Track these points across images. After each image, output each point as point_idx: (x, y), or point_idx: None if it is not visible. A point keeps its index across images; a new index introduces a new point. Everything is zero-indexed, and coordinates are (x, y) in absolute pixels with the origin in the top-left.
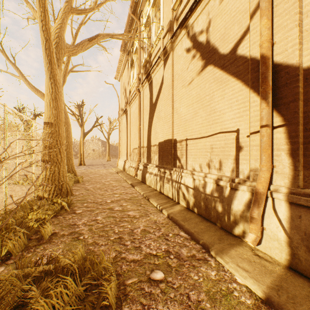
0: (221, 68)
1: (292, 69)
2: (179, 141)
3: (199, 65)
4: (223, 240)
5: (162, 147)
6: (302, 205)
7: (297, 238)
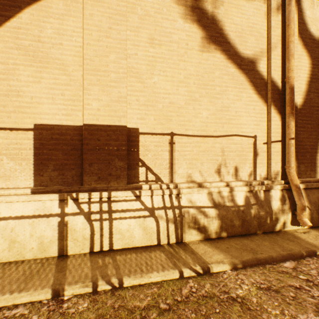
0: (238, 66)
1: (295, 106)
2: (149, 134)
3: (203, 37)
4: (290, 239)
5: (67, 141)
6: (306, 188)
7: (312, 207)
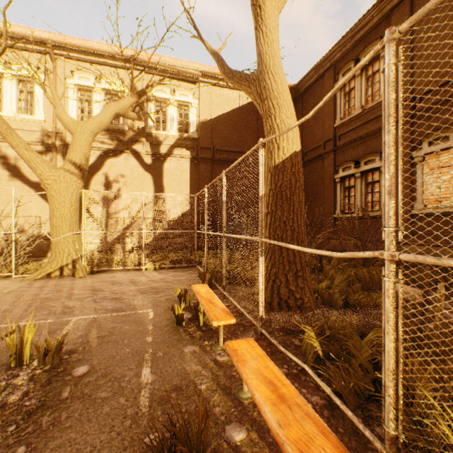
0: (30, 186)
1: None
2: None
3: (10, 175)
4: (40, 258)
5: None
6: None
7: None
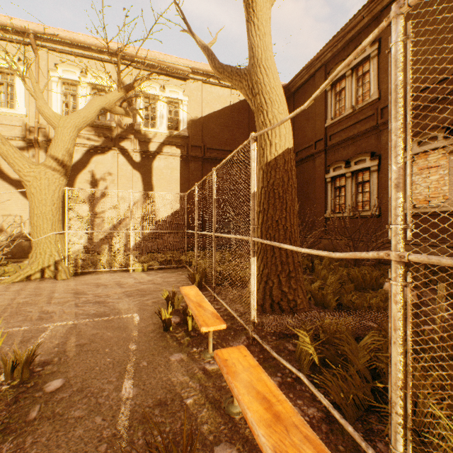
0: (10, 184)
1: None
2: None
3: None
4: (21, 259)
5: None
6: None
7: None
